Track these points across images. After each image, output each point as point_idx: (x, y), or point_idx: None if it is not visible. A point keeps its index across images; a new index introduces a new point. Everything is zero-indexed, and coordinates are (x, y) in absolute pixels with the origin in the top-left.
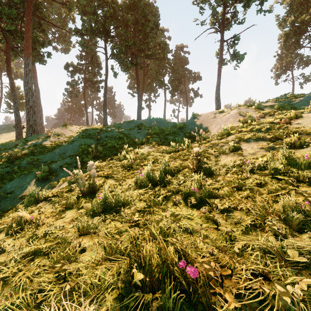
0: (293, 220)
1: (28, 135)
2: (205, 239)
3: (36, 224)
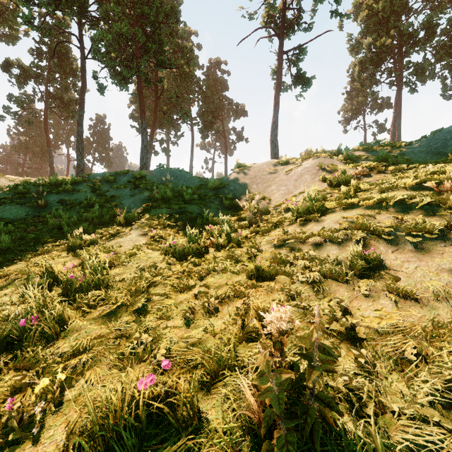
0: None
1: None
2: None
3: None
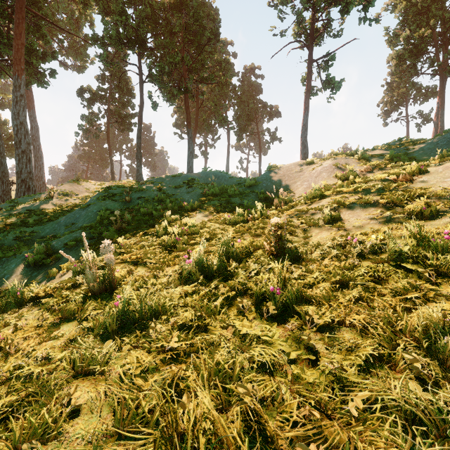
0: (446, 352)
1: (20, 195)
2: (294, 386)
3: (3, 351)
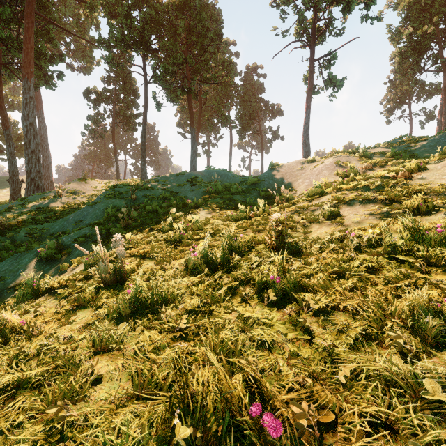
0: (428, 330)
1: (29, 193)
2: (291, 359)
3: (28, 333)
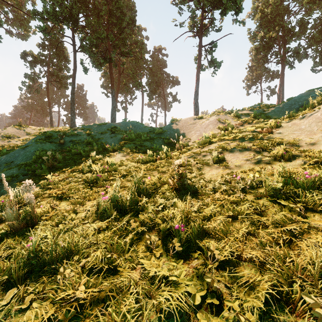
0: None
1: None
2: None
3: None
